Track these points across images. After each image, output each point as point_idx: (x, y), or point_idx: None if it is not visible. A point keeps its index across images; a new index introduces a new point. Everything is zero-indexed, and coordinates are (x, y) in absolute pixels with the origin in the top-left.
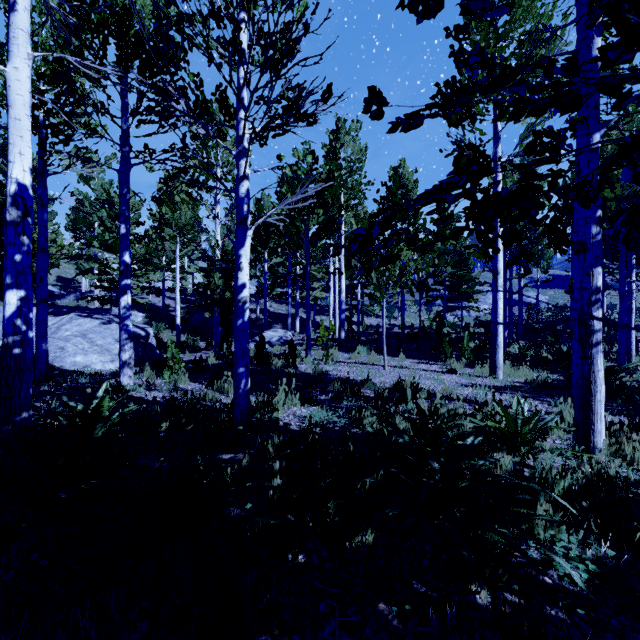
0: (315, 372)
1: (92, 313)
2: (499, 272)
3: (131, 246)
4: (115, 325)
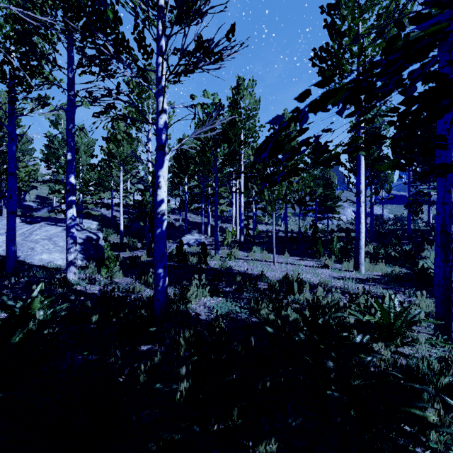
0: (221, 267)
1: (57, 222)
2: (361, 191)
3: (87, 173)
4: None
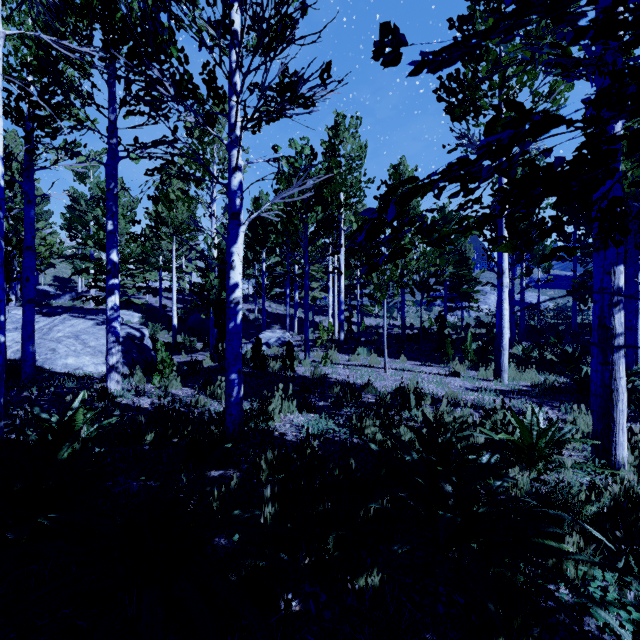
0: (314, 375)
1: (86, 313)
2: (504, 272)
3: (126, 245)
4: None
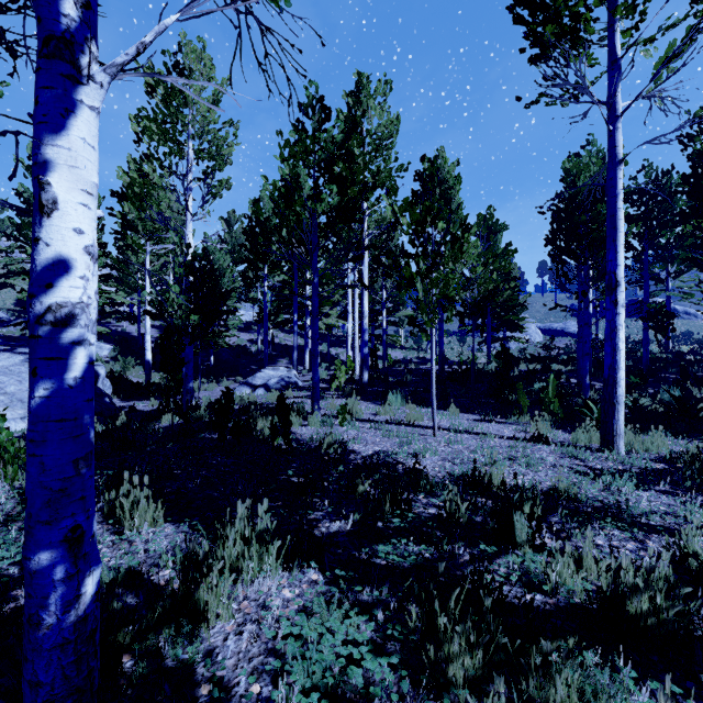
0: (324, 447)
1: (17, 345)
2: (619, 282)
3: None
4: None
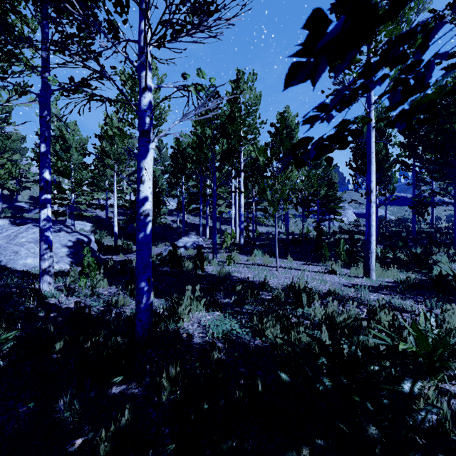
0: (220, 274)
1: None
2: (372, 190)
3: (79, 172)
4: (63, 233)
